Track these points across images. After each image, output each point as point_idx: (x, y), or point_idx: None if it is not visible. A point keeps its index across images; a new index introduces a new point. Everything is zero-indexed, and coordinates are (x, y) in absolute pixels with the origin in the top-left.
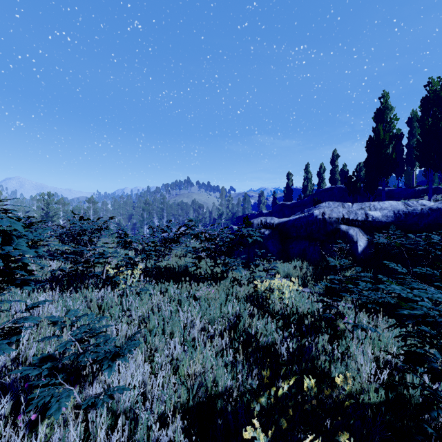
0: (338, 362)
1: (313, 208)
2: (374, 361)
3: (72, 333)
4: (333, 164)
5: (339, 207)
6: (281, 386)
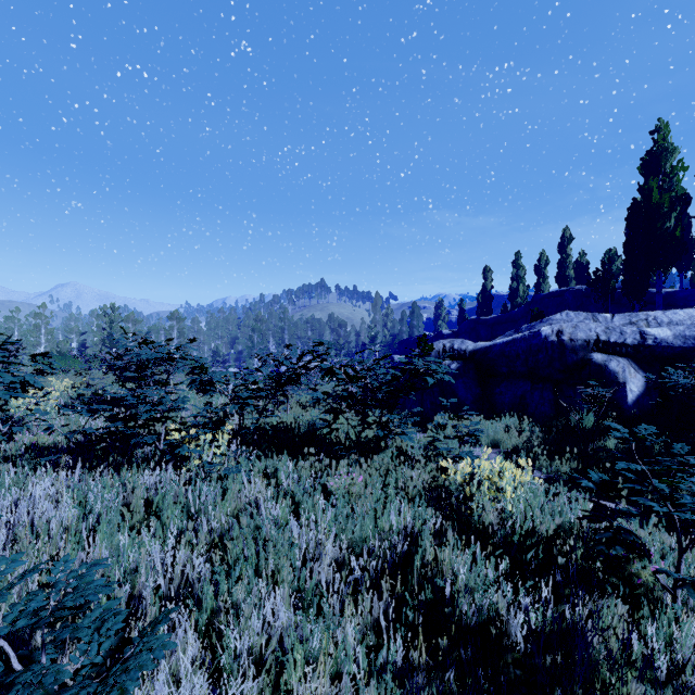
0: (667, 690)
1: (537, 323)
2: None
3: (6, 615)
4: (563, 252)
5: (587, 321)
6: None
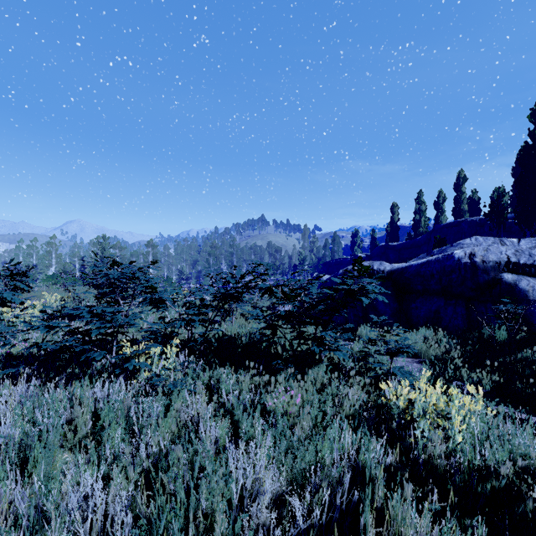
0: None
1: (448, 247)
2: None
3: None
4: (459, 190)
5: (496, 245)
6: None
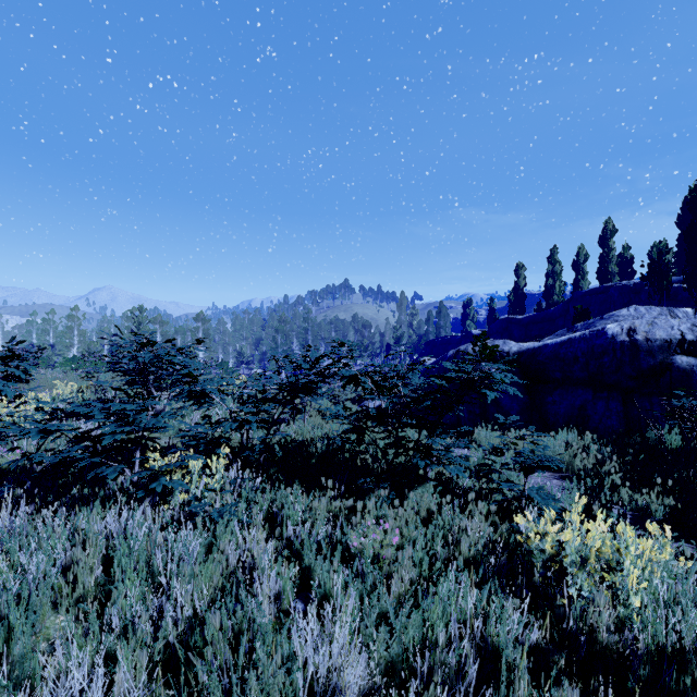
0: None
1: (597, 320)
2: None
3: None
4: (606, 246)
5: (663, 317)
6: None
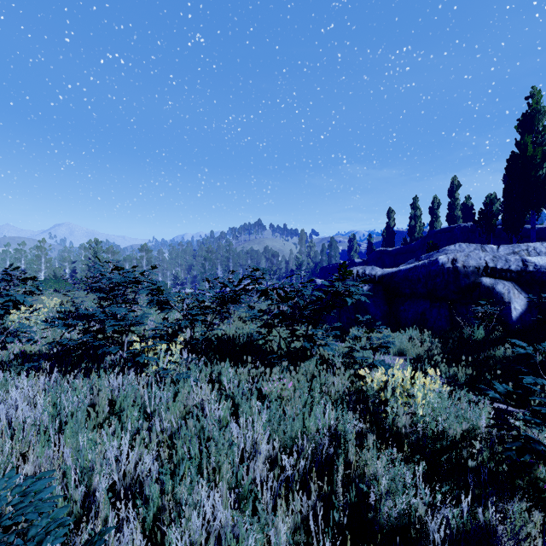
0: None
1: (434, 253)
2: None
3: None
4: (452, 196)
5: (477, 251)
6: None
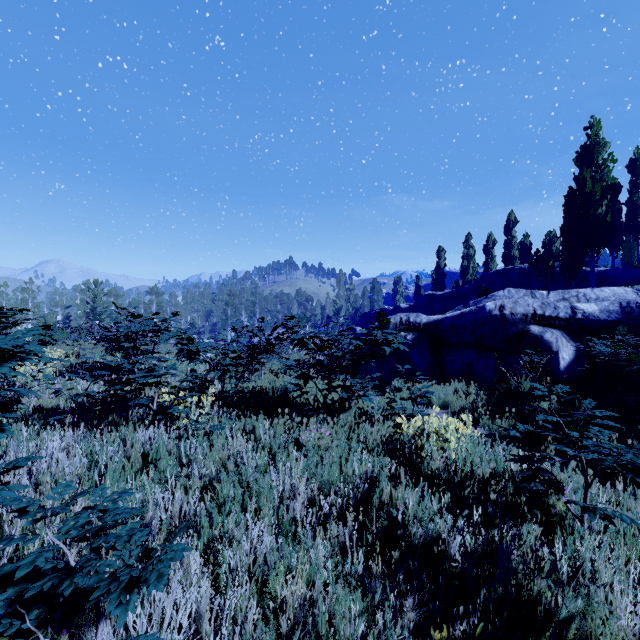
0: (567, 587)
1: (483, 299)
2: (636, 584)
3: (61, 528)
4: (509, 234)
5: (526, 297)
6: (460, 634)
